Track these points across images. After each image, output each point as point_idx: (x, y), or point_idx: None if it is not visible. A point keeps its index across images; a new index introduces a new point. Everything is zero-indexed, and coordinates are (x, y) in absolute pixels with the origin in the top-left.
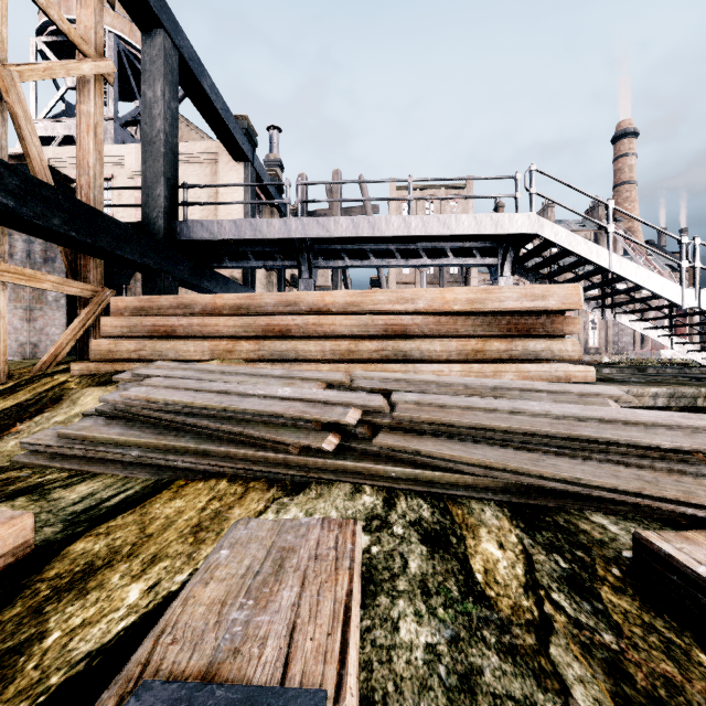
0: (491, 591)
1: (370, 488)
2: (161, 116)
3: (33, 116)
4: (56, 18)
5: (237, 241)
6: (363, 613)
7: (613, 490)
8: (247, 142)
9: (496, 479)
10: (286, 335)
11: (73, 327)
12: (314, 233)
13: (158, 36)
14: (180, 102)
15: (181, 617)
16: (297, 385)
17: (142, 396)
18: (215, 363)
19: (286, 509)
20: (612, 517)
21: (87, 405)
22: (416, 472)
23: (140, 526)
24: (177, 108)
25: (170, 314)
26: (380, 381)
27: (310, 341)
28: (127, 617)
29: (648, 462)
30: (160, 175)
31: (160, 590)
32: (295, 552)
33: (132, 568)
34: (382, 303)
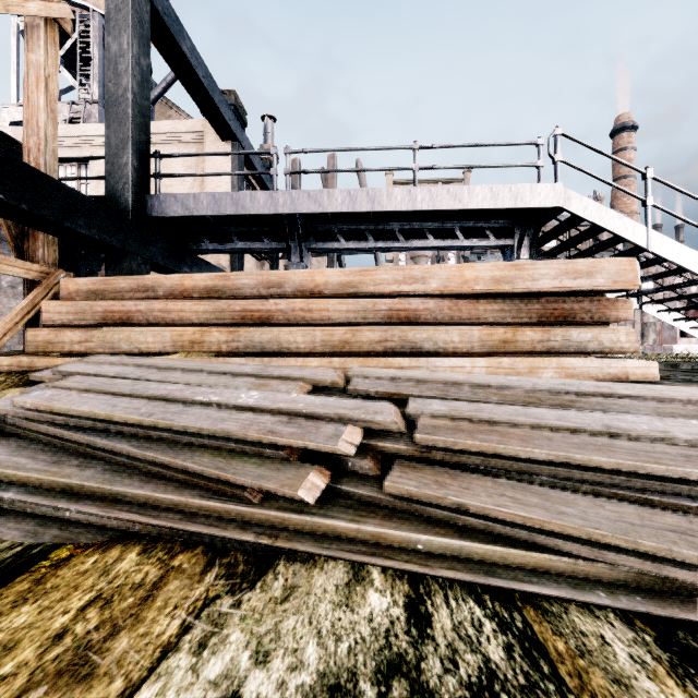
0: None
1: (379, 571)
2: (128, 72)
3: (15, 100)
4: None
5: (219, 220)
6: None
7: None
8: (235, 119)
9: (612, 565)
10: (267, 323)
11: (13, 314)
12: (305, 208)
13: None
14: (169, 86)
15: None
16: (270, 387)
17: (40, 404)
18: (177, 357)
19: (219, 635)
20: None
21: None
22: (460, 545)
23: None
24: (148, 66)
25: (129, 299)
26: (387, 381)
27: (296, 330)
28: None
29: None
30: (127, 141)
31: None
32: None
33: None
34: (385, 284)
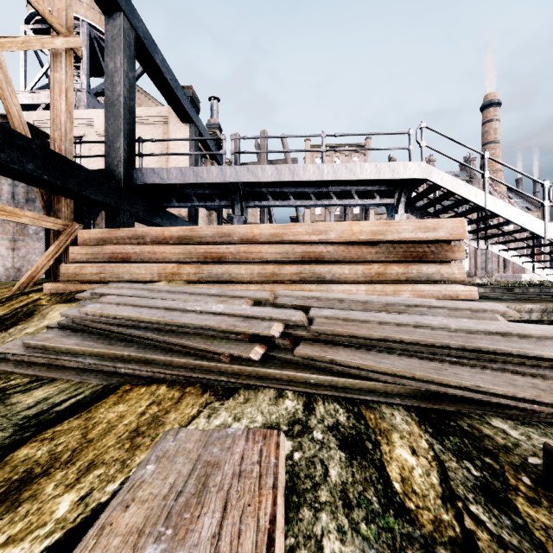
0: (410, 503)
1: (291, 393)
2: (120, 83)
3: (22, 88)
4: (33, 0)
5: (183, 185)
6: (286, 529)
7: (511, 397)
8: (192, 107)
9: (404, 386)
10: (221, 261)
11: (47, 254)
12: (245, 178)
13: (118, 18)
14: (139, 77)
15: (93, 552)
16: (229, 302)
17: (97, 312)
18: (162, 284)
19: (216, 413)
20: (511, 422)
21: (54, 319)
22: (332, 379)
23: (83, 431)
24: (133, 77)
25: (126, 244)
26: (299, 298)
27: (241, 265)
28: (52, 534)
29: (539, 371)
30: (120, 131)
31: (90, 502)
32: (219, 467)
33: (68, 476)
34: (300, 235)
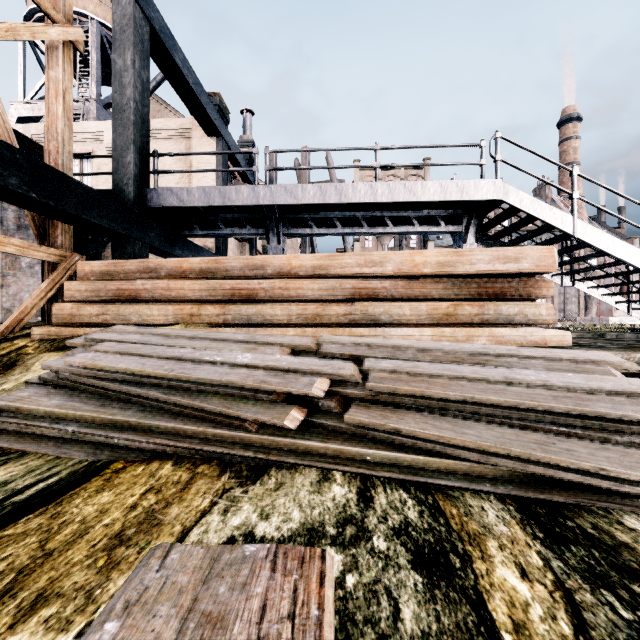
0: None
1: (340, 474)
2: (131, 84)
3: (21, 97)
4: None
5: (207, 209)
6: None
7: None
8: (219, 118)
9: (495, 466)
10: (252, 299)
11: (38, 291)
12: (282, 200)
13: (128, 6)
14: (159, 85)
15: None
16: (259, 350)
17: (87, 363)
18: (179, 327)
19: (236, 506)
20: None
21: (41, 371)
22: (396, 456)
23: (42, 537)
24: (147, 78)
25: (136, 279)
26: (349, 346)
27: (276, 305)
28: None
29: None
30: (130, 143)
31: None
32: (224, 628)
33: None
34: (350, 267)
